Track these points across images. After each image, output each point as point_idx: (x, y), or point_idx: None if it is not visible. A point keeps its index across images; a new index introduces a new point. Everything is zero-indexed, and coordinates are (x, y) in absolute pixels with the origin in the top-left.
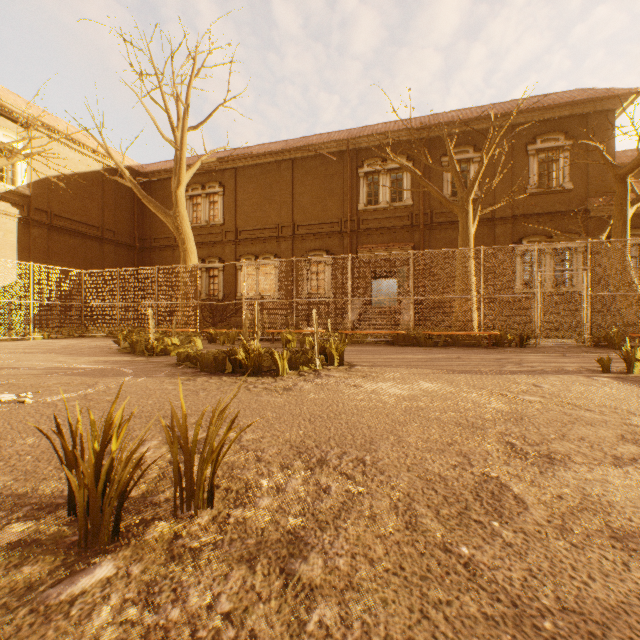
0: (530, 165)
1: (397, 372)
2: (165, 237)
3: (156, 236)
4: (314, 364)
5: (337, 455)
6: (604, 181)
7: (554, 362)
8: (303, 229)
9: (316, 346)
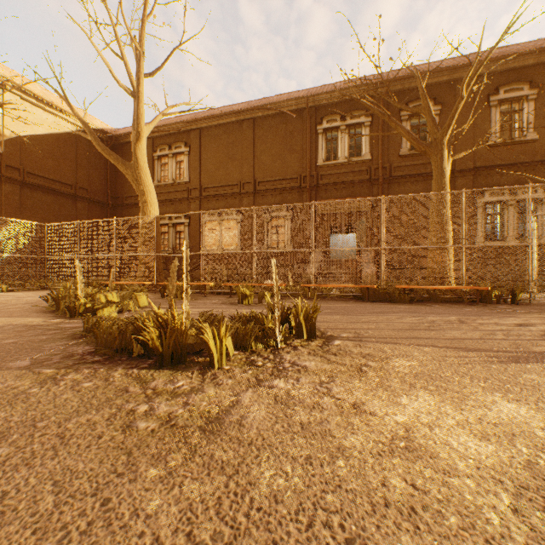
0: (492, 116)
1: (407, 357)
2: (135, 195)
3: (127, 194)
4: (273, 338)
5: None
6: None
7: None
8: (264, 185)
9: (276, 312)
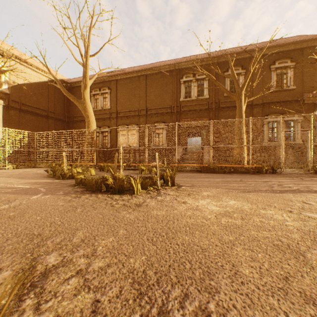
0: (272, 76)
1: (208, 191)
2: (80, 116)
3: (76, 115)
4: (157, 185)
5: (179, 300)
6: (312, 84)
7: (300, 184)
8: (151, 111)
9: (158, 174)
